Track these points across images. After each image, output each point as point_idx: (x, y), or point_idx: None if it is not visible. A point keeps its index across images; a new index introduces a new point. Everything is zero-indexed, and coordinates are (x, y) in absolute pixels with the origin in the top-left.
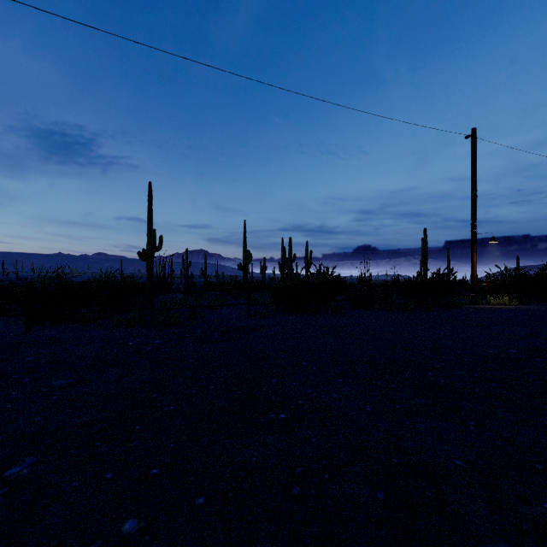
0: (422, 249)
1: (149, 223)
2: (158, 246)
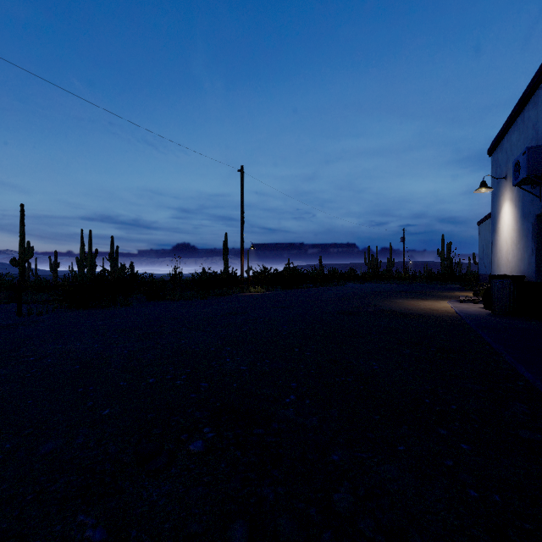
0: (224, 251)
1: None
2: None
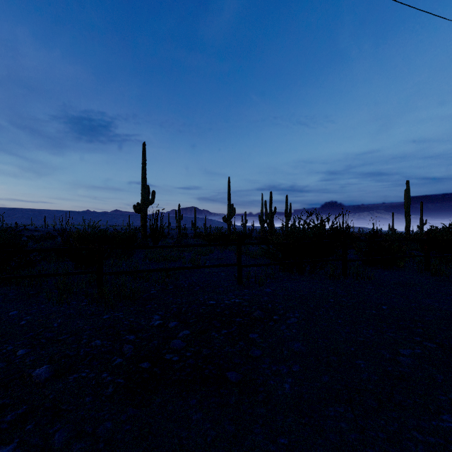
0: (405, 201)
1: (143, 179)
2: (151, 200)
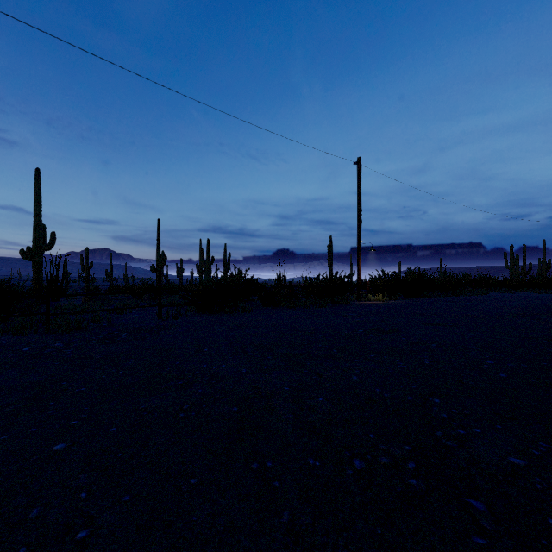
0: (328, 255)
1: (36, 216)
2: (49, 244)
